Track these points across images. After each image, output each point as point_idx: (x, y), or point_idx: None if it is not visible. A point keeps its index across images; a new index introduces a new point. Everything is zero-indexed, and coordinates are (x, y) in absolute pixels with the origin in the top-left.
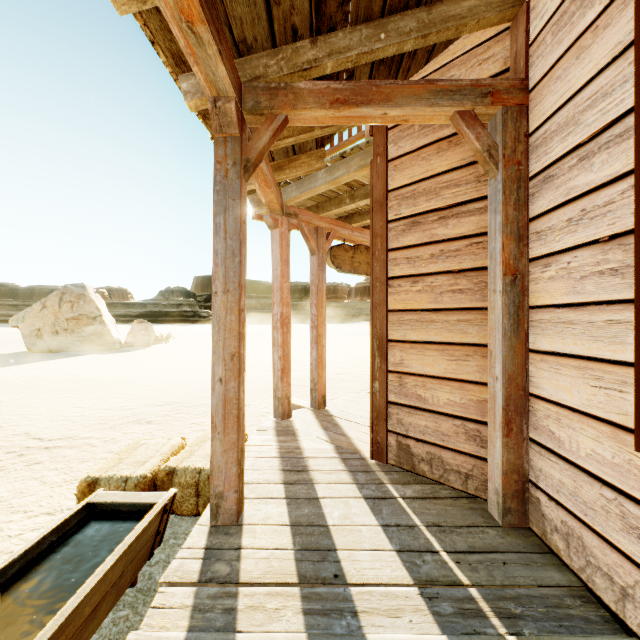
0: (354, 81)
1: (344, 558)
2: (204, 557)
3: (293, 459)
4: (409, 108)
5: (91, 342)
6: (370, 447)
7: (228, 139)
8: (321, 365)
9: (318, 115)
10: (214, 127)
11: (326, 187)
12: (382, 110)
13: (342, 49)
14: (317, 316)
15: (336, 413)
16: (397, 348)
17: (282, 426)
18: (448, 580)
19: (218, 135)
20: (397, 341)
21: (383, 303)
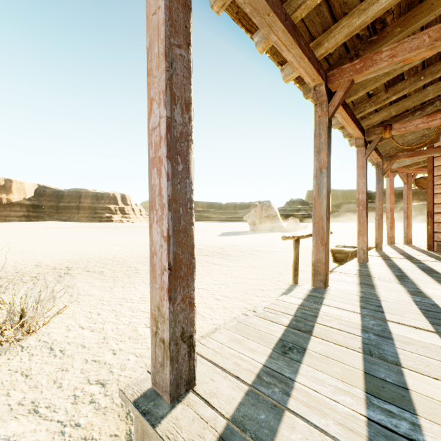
0: (414, 151)
1: (410, 254)
2: (375, 251)
3: (396, 248)
4: (432, 154)
5: (273, 227)
6: (426, 246)
7: (379, 169)
8: (409, 227)
9: (404, 159)
10: (376, 167)
11: (410, 163)
12: (423, 156)
13: (411, 143)
14: (407, 208)
15: (416, 245)
16: (436, 215)
17: (390, 245)
18: (437, 256)
19: (376, 168)
20: (436, 213)
21: (431, 201)
